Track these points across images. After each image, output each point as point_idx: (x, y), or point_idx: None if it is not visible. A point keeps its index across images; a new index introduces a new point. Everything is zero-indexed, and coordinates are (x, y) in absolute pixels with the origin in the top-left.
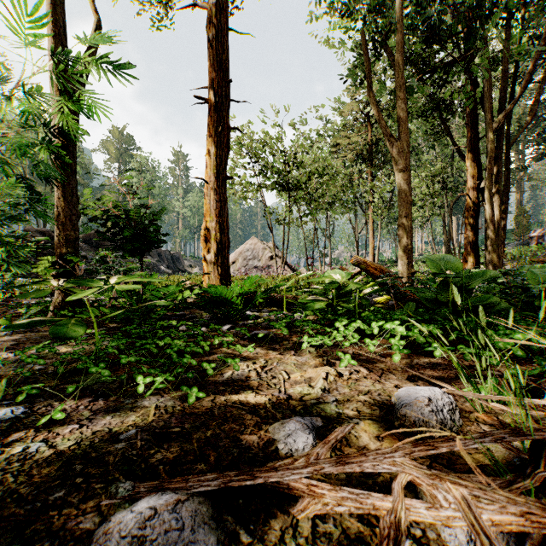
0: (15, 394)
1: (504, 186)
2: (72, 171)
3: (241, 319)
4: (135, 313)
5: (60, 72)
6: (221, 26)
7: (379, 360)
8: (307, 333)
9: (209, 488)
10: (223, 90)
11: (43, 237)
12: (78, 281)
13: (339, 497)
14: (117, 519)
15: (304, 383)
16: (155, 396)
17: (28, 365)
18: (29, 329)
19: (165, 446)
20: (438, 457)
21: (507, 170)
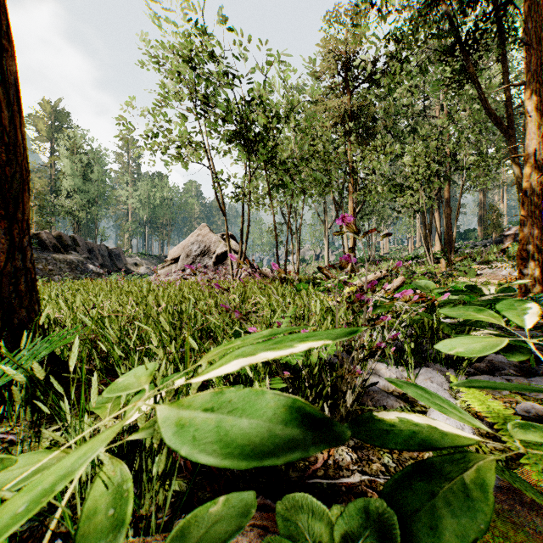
0: None
1: None
2: None
3: None
4: None
5: None
6: None
7: None
8: None
9: None
10: None
11: None
12: None
13: None
14: None
15: None
16: None
17: None
18: None
19: None
20: None
21: None
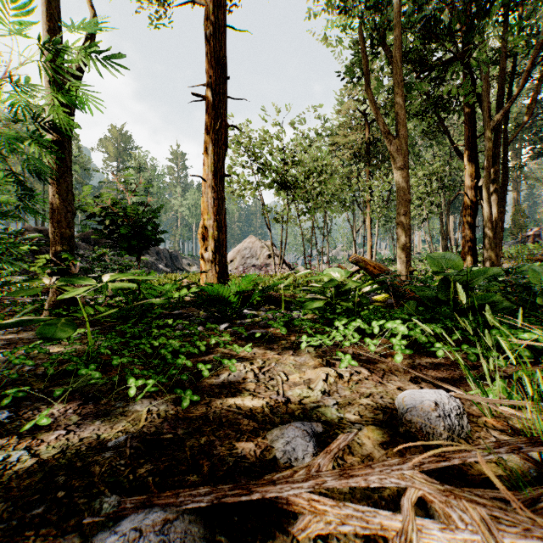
0: (2, 397)
1: (502, 184)
2: (67, 167)
3: (238, 318)
4: (130, 312)
5: (52, 65)
6: (219, 22)
7: (380, 360)
8: (306, 333)
9: (201, 504)
10: (220, 88)
11: (39, 235)
12: (68, 279)
13: (343, 515)
14: (98, 540)
15: (304, 385)
16: (148, 399)
17: (18, 366)
18: (22, 328)
19: (155, 455)
20: (448, 467)
21: (504, 168)
